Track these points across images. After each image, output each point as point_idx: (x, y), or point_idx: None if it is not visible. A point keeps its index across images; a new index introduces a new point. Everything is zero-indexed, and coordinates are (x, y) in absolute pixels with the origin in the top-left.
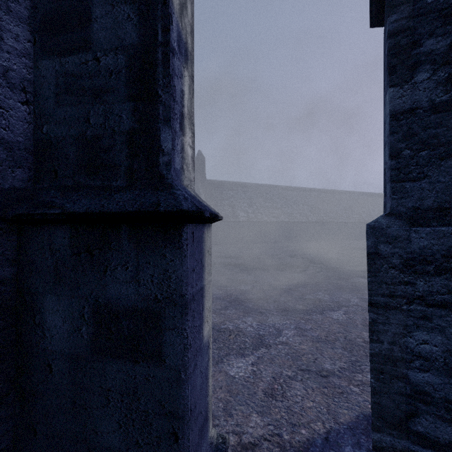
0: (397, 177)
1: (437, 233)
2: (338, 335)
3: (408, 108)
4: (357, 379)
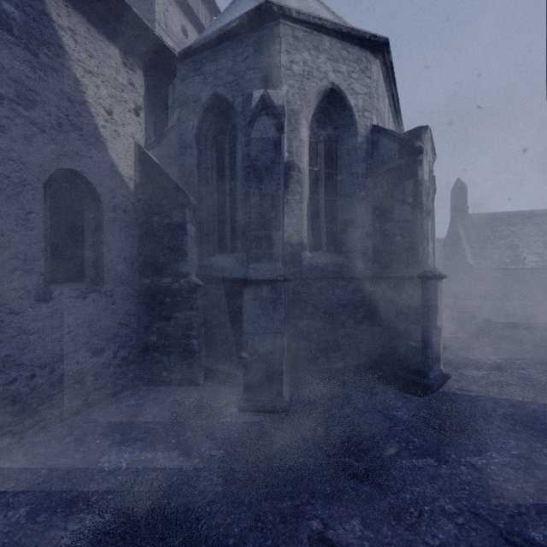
0: None
1: None
2: None
3: None
4: None
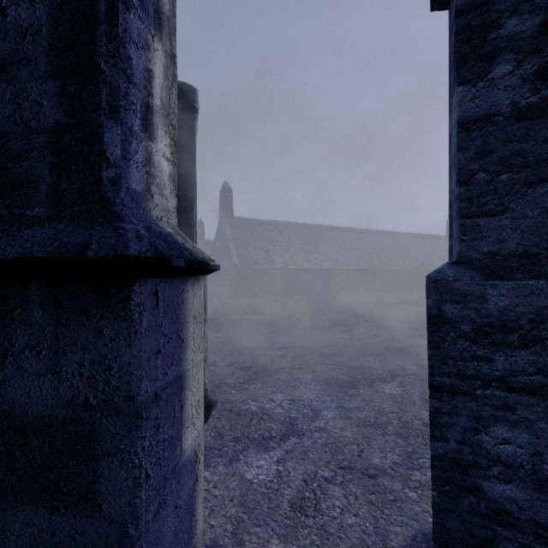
0: (469, 211)
1: (523, 289)
2: (391, 416)
3: (483, 114)
4: (414, 479)
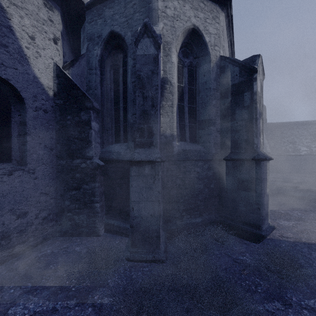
0: None
1: None
2: None
3: None
4: None
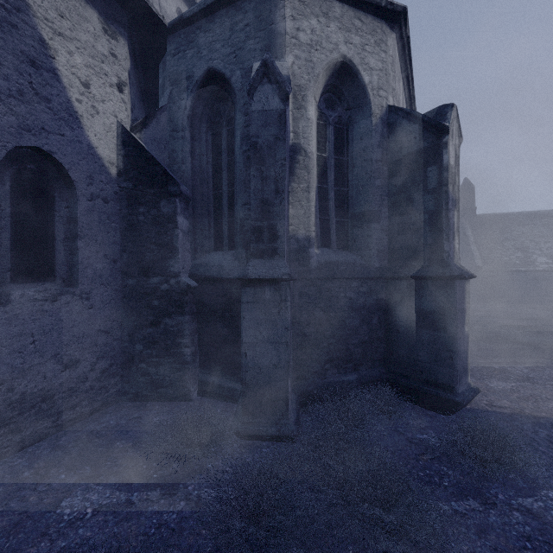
0: None
1: None
2: None
3: None
4: None
